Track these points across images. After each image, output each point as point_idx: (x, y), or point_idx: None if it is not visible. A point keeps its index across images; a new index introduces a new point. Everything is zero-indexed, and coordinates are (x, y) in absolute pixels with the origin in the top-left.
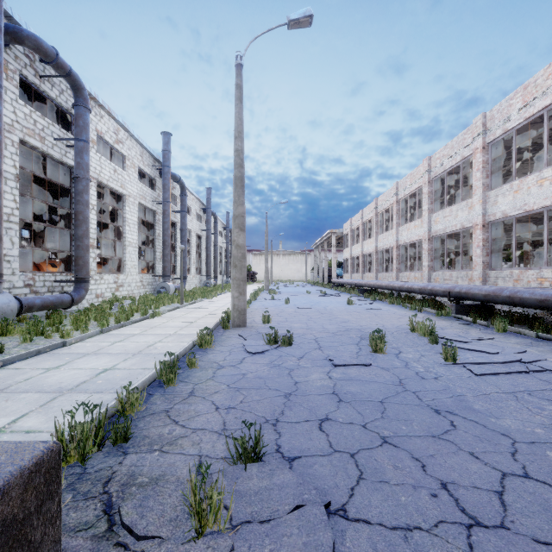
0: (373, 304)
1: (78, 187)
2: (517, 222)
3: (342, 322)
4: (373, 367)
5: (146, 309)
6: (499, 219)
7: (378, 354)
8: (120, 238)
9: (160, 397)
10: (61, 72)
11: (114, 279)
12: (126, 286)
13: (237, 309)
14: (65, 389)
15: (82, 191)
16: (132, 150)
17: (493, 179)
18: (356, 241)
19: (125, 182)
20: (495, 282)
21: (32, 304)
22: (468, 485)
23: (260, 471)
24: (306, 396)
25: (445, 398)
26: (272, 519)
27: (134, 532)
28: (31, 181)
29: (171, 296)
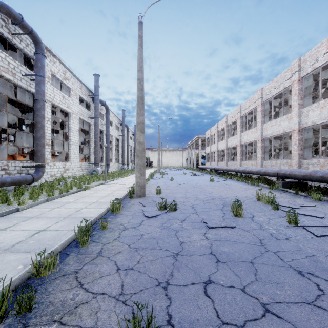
0: (226, 181)
1: (38, 106)
2: (319, 129)
3: (209, 193)
4: (237, 229)
5: (80, 184)
6: (310, 126)
7: (238, 218)
8: (67, 140)
9: (74, 257)
10: (25, 31)
11: (62, 165)
12: (70, 170)
13: (139, 185)
14: (2, 249)
15: (40, 108)
16: (74, 84)
17: (305, 101)
18: (213, 142)
19: (70, 104)
20: (307, 167)
21: (4, 181)
22: None
23: None
24: (190, 256)
25: (302, 259)
26: None
27: None
28: (14, 105)
29: (99, 176)
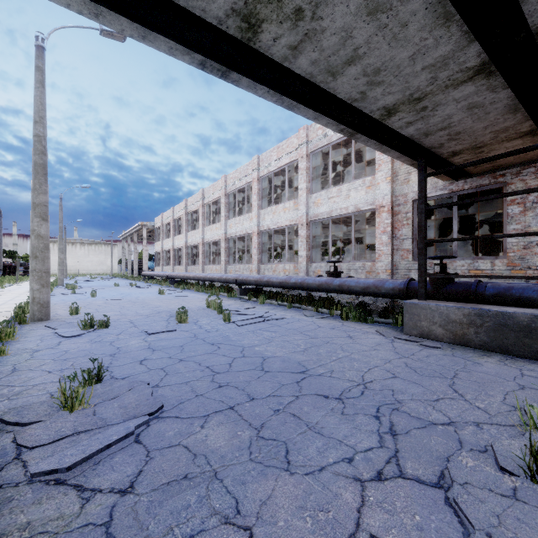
0: (183, 292)
1: None
2: (278, 233)
3: (155, 307)
4: (178, 331)
5: None
6: (266, 230)
7: (182, 324)
8: None
9: None
10: None
11: None
12: None
13: (38, 302)
14: None
15: None
16: None
17: (263, 202)
18: (168, 236)
19: None
20: (264, 272)
21: None
22: (218, 364)
23: (103, 385)
24: (128, 352)
25: (219, 338)
26: (116, 397)
27: (21, 423)
28: None
29: None
